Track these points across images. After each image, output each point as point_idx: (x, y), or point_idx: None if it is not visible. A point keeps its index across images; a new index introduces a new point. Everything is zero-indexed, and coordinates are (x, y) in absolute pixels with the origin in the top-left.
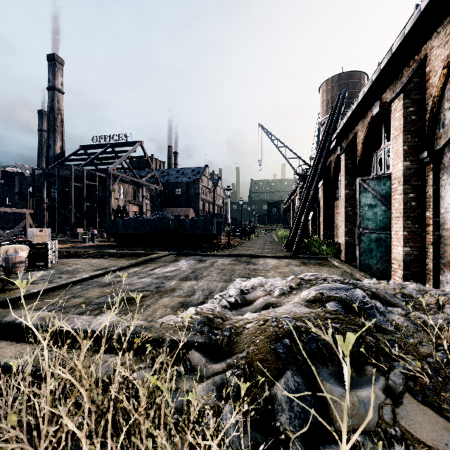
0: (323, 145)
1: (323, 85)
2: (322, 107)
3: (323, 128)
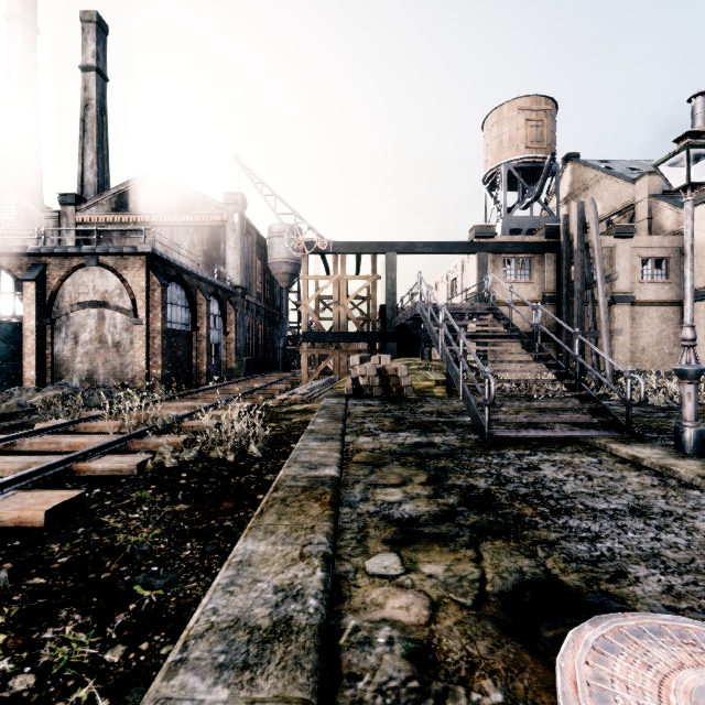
0: None
1: None
2: None
3: None
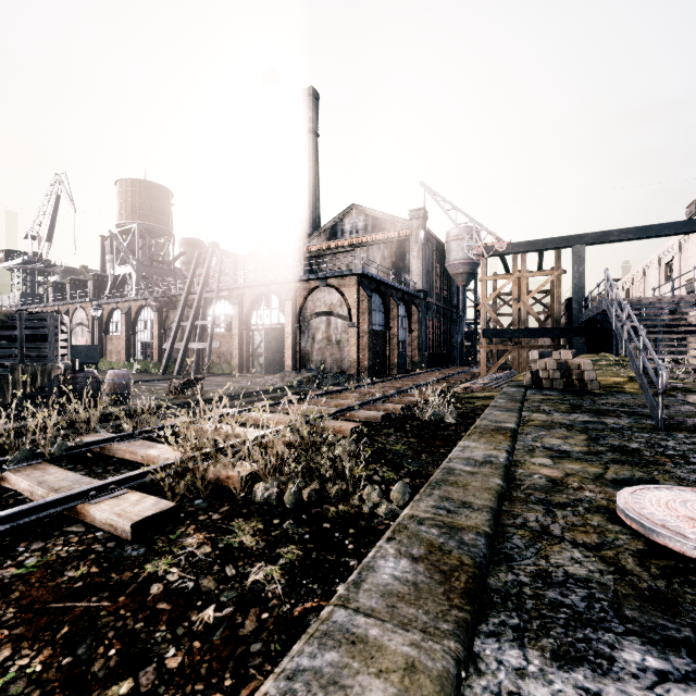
0: (203, 286)
1: (126, 180)
2: (125, 206)
3: (121, 229)
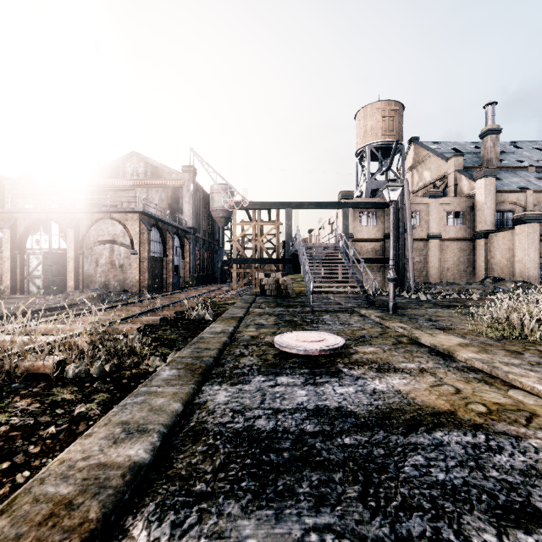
0: None
1: None
2: None
3: None
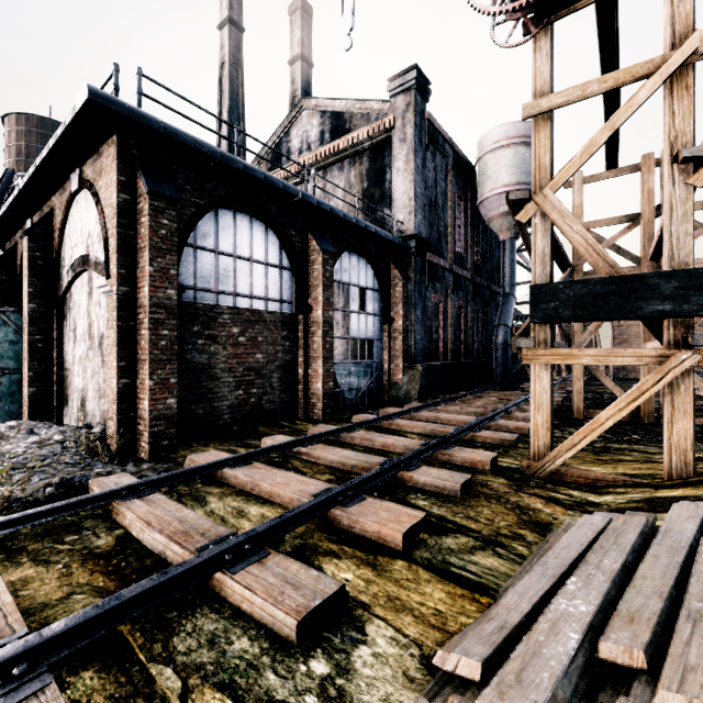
0: None
1: (10, 117)
2: (9, 153)
3: None
